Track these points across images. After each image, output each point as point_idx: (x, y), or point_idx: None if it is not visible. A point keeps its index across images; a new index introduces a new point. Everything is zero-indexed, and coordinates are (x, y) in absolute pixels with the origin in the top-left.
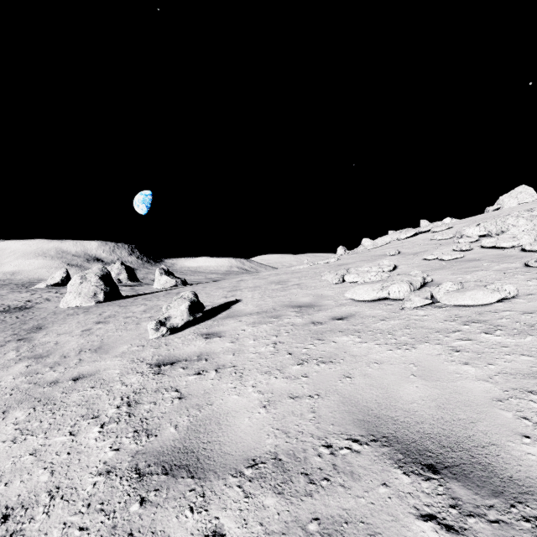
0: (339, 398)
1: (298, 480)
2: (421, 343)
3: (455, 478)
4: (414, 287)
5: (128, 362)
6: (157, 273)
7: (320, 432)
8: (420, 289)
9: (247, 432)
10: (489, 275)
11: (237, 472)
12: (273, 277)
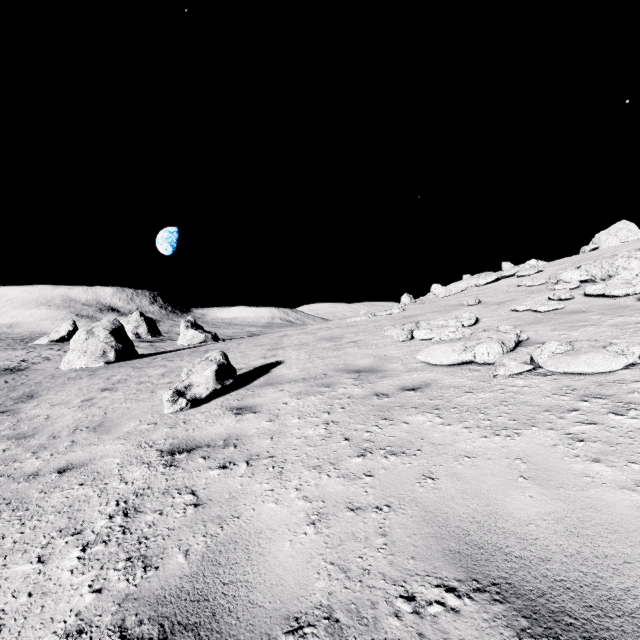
0: (419, 512)
1: None
2: (527, 427)
3: None
4: (506, 347)
5: (133, 447)
6: (182, 326)
7: (395, 571)
8: (515, 350)
9: (288, 567)
10: (603, 332)
11: None
12: (324, 332)
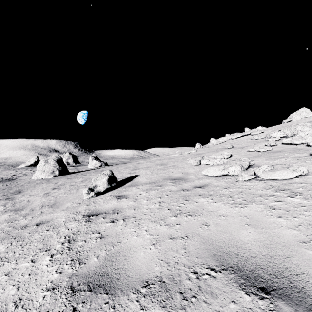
0: (200, 239)
1: (176, 297)
2: (250, 203)
3: (280, 298)
4: (243, 168)
5: (70, 214)
6: (90, 158)
7: (189, 263)
8: (247, 169)
9: (143, 262)
10: (289, 161)
11: (136, 290)
12: (158, 161)
